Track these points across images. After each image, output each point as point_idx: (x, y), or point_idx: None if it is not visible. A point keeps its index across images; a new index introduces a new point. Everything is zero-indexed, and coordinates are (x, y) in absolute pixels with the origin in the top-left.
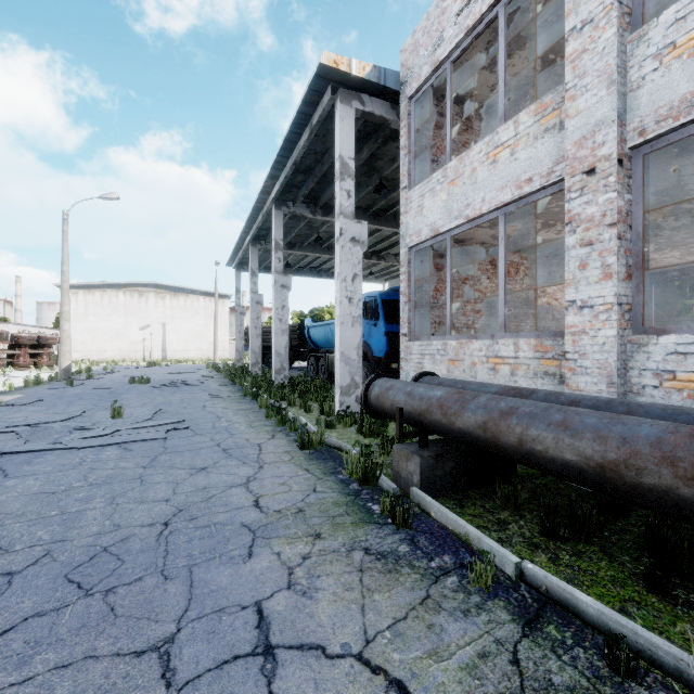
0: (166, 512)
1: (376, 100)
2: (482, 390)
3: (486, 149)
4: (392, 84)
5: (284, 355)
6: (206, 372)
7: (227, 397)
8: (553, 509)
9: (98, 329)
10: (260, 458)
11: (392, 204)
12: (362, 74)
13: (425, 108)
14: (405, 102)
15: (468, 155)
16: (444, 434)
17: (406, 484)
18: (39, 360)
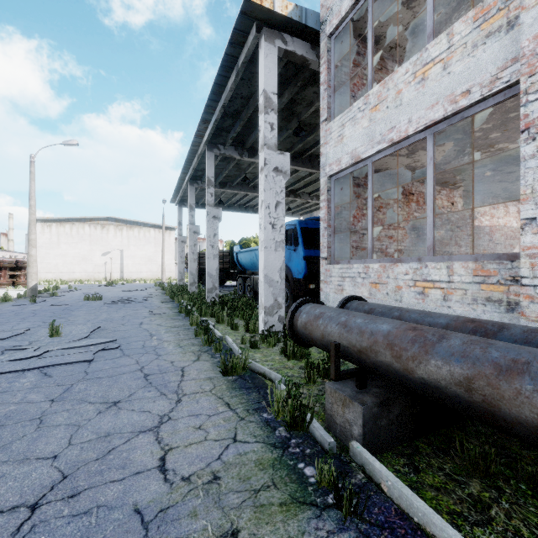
0: (44, 481)
1: (297, 40)
2: (426, 321)
3: (413, 68)
4: (312, 23)
5: (216, 276)
6: (153, 290)
7: (164, 313)
8: (537, 479)
9: (68, 254)
10: (180, 387)
11: (307, 148)
12: (285, 12)
13: (343, 47)
14: (324, 40)
15: (393, 78)
16: (393, 380)
17: (342, 433)
18: (17, 280)
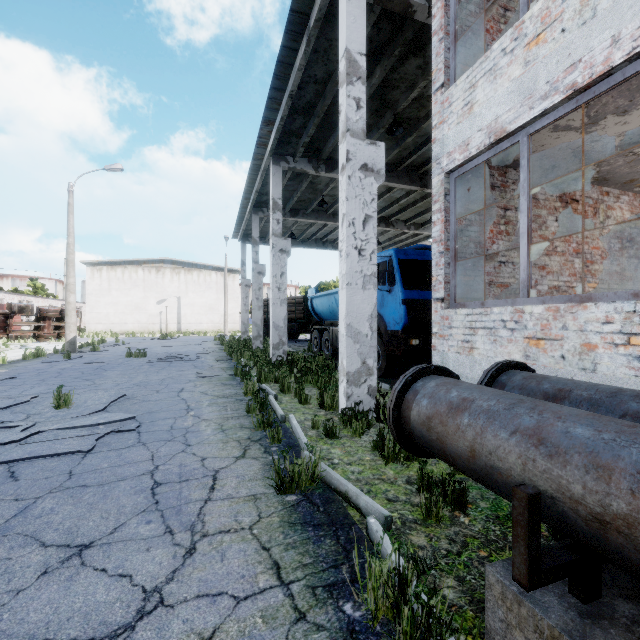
0: None
1: None
2: None
3: None
4: None
5: (283, 327)
6: (211, 344)
7: (215, 376)
8: None
9: (119, 302)
10: (202, 515)
11: (405, 156)
12: None
13: None
14: None
15: None
16: None
17: None
18: (63, 332)
